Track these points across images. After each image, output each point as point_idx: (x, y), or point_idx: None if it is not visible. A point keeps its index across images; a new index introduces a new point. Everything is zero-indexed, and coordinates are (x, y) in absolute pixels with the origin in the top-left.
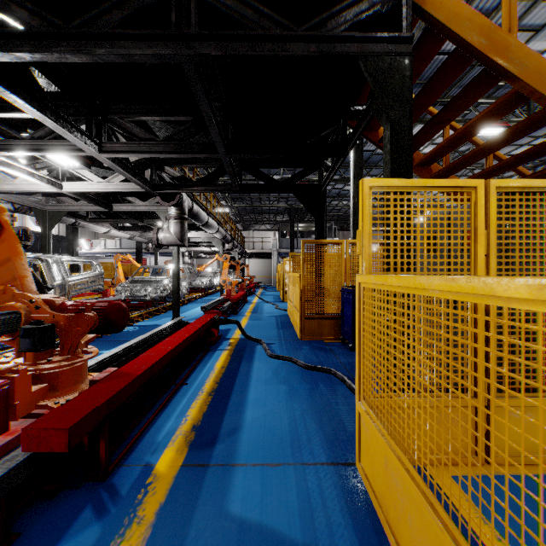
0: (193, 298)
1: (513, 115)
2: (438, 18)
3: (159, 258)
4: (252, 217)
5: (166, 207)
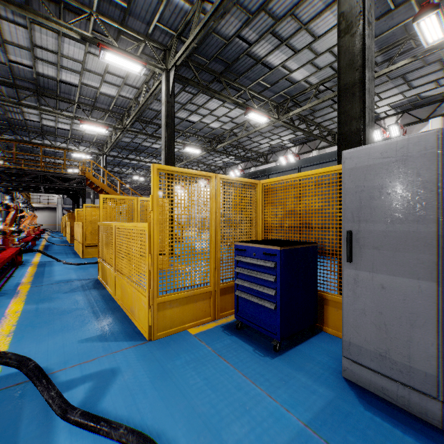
0: None
1: None
2: (92, 181)
3: None
4: None
5: None
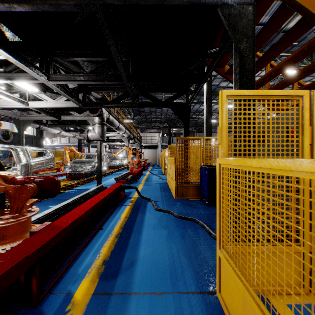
0: (110, 172)
1: (301, 63)
2: None
3: (91, 148)
4: (146, 125)
5: (93, 117)
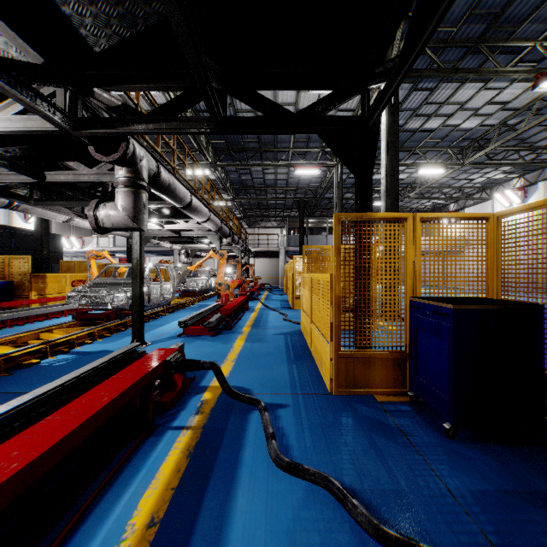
0: (182, 303)
1: None
2: None
3: (158, 257)
4: (258, 214)
5: None
